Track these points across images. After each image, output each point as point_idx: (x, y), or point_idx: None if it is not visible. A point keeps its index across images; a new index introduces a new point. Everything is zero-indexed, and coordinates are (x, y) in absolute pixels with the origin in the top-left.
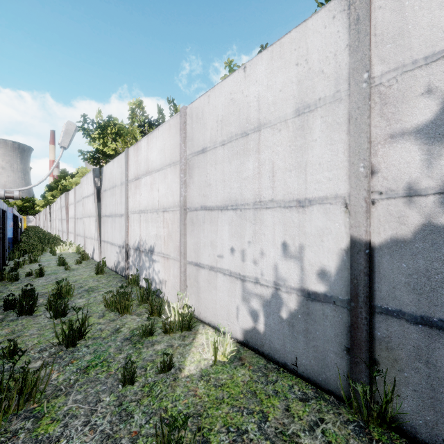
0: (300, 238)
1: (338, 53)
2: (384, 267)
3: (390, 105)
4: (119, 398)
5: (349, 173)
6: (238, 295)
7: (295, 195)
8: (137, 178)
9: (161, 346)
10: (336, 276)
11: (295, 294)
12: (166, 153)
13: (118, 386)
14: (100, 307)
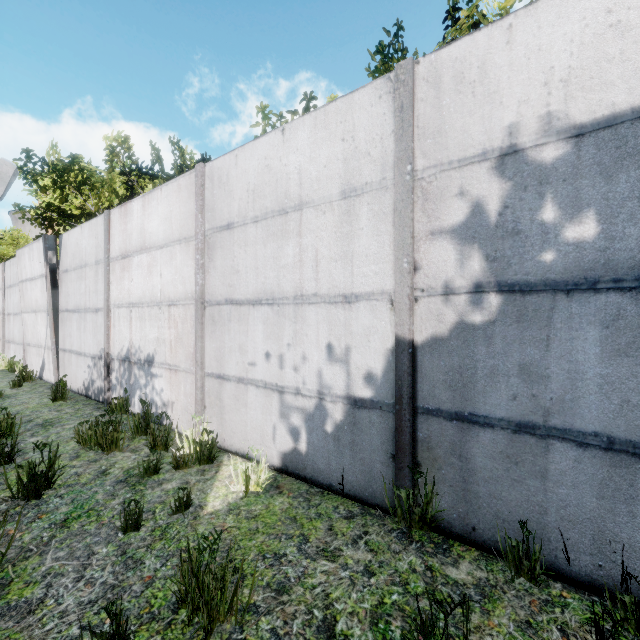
0: (347, 339)
1: (385, 138)
2: (426, 366)
3: (431, 202)
4: (121, 547)
5: (394, 267)
6: (275, 412)
7: (341, 289)
8: (126, 256)
9: (172, 485)
10: (382, 379)
11: (341, 403)
12: (173, 224)
13: (118, 534)
14: (70, 446)
